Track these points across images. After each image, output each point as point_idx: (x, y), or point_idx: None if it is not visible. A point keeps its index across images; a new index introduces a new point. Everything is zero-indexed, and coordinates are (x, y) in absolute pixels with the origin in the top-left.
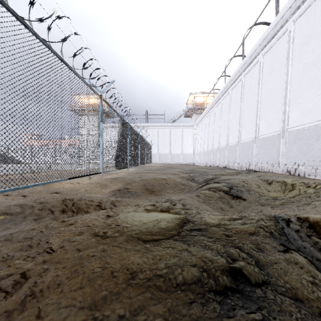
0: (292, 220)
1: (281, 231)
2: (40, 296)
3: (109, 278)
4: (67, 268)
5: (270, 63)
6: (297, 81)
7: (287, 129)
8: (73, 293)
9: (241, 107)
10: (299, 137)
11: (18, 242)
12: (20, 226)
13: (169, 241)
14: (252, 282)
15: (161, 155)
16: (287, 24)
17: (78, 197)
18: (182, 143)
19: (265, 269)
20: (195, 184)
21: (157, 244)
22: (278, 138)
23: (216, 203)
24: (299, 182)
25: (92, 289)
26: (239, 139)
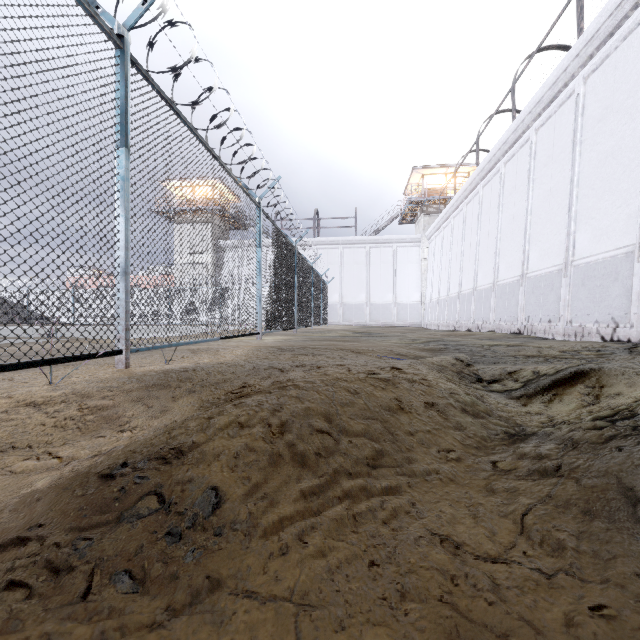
0: None
1: None
2: None
3: None
4: None
5: None
6: None
7: None
8: None
9: (573, 168)
10: None
11: None
12: None
13: None
14: None
15: (348, 306)
16: None
17: None
18: (395, 279)
19: None
20: (503, 399)
21: None
22: None
23: None
24: None
25: None
26: (571, 256)
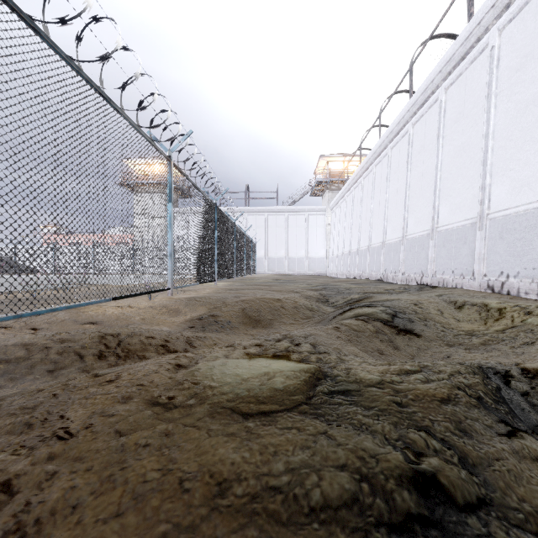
0: (513, 374)
1: (496, 396)
2: (35, 534)
3: (175, 494)
4: (94, 471)
5: (457, 102)
6: (505, 131)
7: (487, 214)
8: (101, 527)
9: (407, 178)
10: (509, 228)
11: (8, 415)
12: (23, 384)
13: (292, 415)
14: (458, 502)
15: (271, 259)
16: (488, 36)
17: (129, 332)
18: (307, 239)
19: (478, 473)
20: (331, 308)
21: (268, 420)
22: (471, 230)
23: (370, 342)
24: (511, 306)
25: (140, 517)
26: (405, 233)
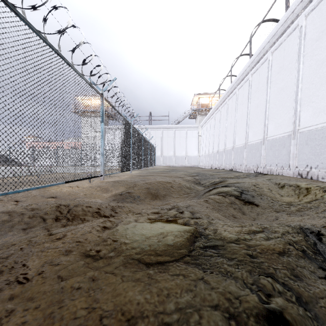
0: (323, 233)
1: (314, 249)
2: None
3: None
4: (40, 309)
5: (279, 61)
6: (309, 78)
7: (298, 129)
8: None
9: (248, 107)
10: (312, 138)
11: None
12: (5, 238)
13: (179, 265)
14: None
15: (165, 157)
16: (298, 19)
17: (75, 203)
18: (186, 145)
19: (310, 309)
20: (202, 187)
21: (163, 268)
22: (288, 139)
23: (227, 210)
24: (314, 186)
25: None
26: (247, 141)
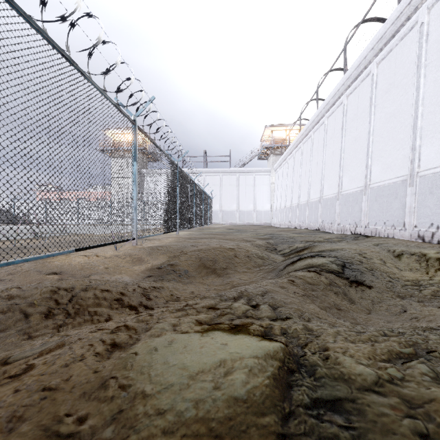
0: None
1: None
2: None
3: None
4: None
5: (388, 75)
6: (435, 98)
7: (417, 172)
8: None
9: (342, 142)
10: (439, 184)
11: None
12: None
13: None
14: None
15: (225, 212)
16: (417, 14)
17: (84, 285)
18: (254, 195)
19: None
20: (279, 256)
21: None
22: (402, 187)
23: (326, 297)
24: None
25: None
26: (340, 189)
